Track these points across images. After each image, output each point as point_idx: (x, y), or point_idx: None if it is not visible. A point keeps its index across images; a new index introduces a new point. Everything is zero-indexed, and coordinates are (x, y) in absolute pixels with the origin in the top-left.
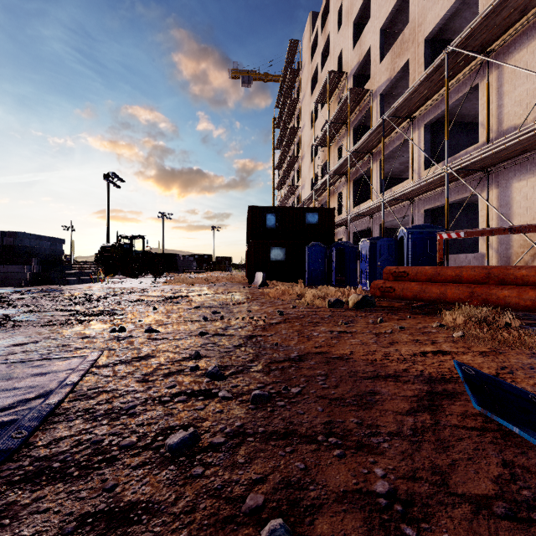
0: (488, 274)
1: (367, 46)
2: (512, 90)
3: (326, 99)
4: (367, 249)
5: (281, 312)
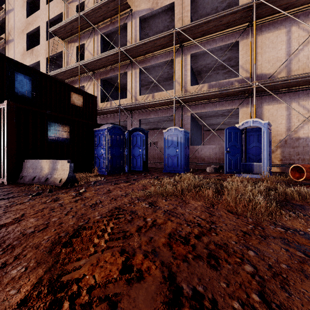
0: None
1: None
2: (263, 52)
3: None
4: (180, 136)
5: None
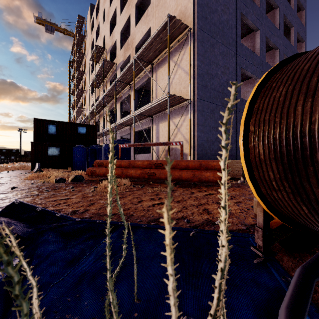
0: (129, 163)
1: (115, 38)
2: (159, 83)
3: (96, 60)
4: None
5: (13, 187)
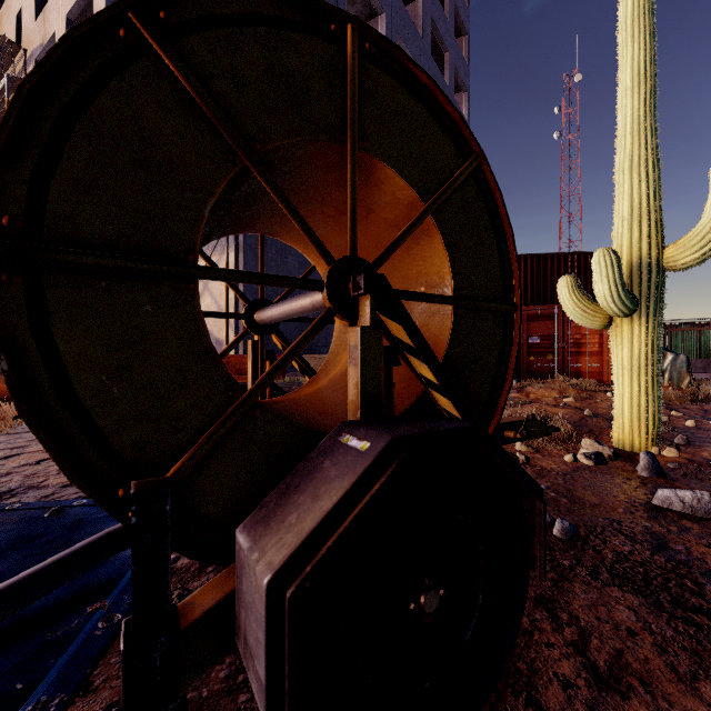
0: None
1: (52, 28)
2: None
3: None
4: None
5: None
